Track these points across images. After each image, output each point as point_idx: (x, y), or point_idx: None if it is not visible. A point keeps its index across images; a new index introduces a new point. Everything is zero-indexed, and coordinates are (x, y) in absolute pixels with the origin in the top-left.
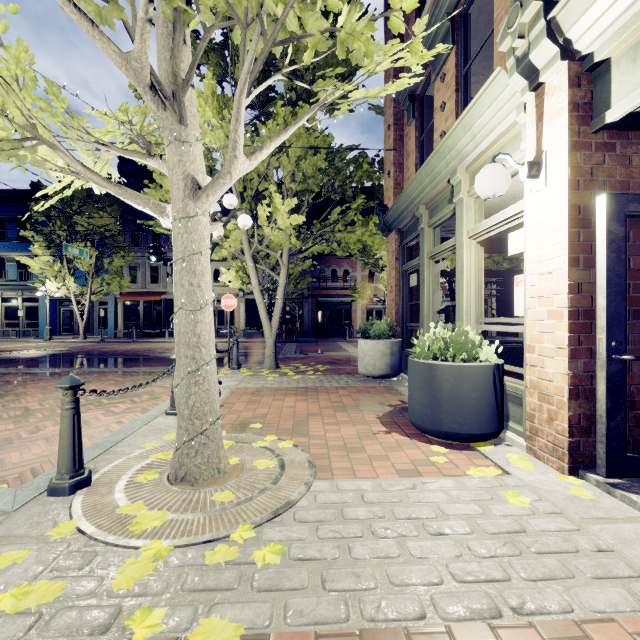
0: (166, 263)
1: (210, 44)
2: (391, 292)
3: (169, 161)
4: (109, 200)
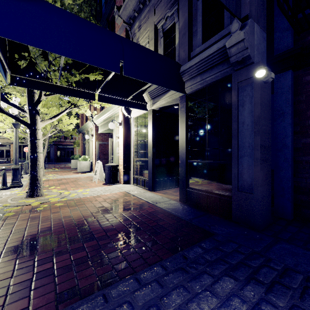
0: None
1: None
2: (81, 148)
3: None
4: None
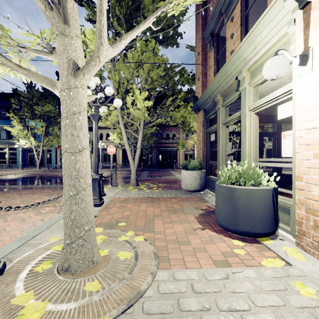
0: None
1: None
2: (200, 144)
3: (57, 50)
4: (52, 98)
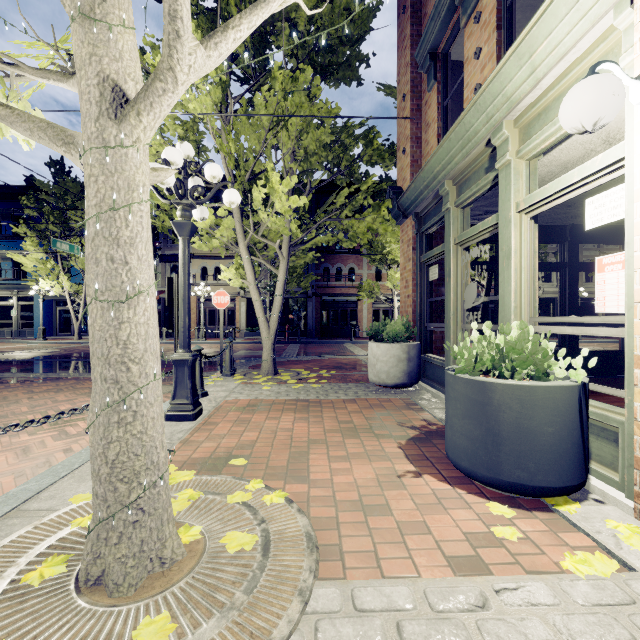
0: (162, 260)
1: (200, 7)
2: (406, 287)
3: (76, 57)
4: None
